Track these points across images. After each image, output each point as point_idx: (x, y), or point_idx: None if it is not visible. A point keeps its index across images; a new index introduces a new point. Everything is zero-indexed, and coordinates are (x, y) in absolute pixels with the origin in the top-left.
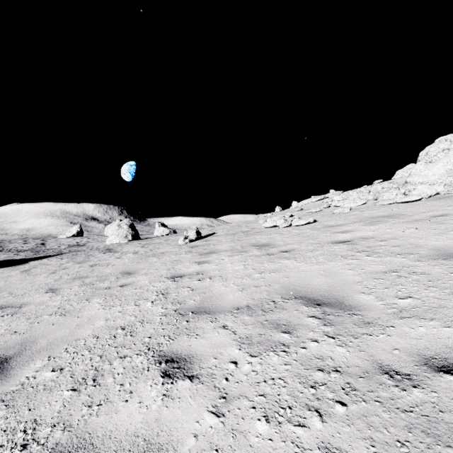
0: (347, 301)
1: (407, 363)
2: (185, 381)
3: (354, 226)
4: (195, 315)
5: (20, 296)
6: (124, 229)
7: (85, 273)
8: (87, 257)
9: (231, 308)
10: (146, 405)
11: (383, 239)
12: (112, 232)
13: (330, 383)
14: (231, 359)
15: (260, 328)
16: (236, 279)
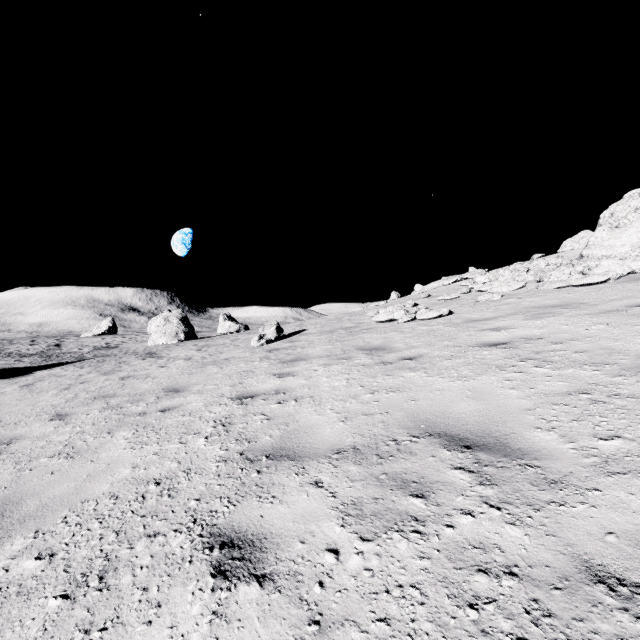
0: (515, 441)
1: (635, 562)
2: (251, 587)
3: (511, 320)
4: (270, 461)
5: (11, 425)
6: (174, 324)
7: (112, 390)
8: (118, 365)
9: (328, 450)
10: (181, 634)
11: (557, 341)
12: (156, 328)
13: (502, 600)
14: (329, 545)
15: (376, 486)
16: (335, 402)
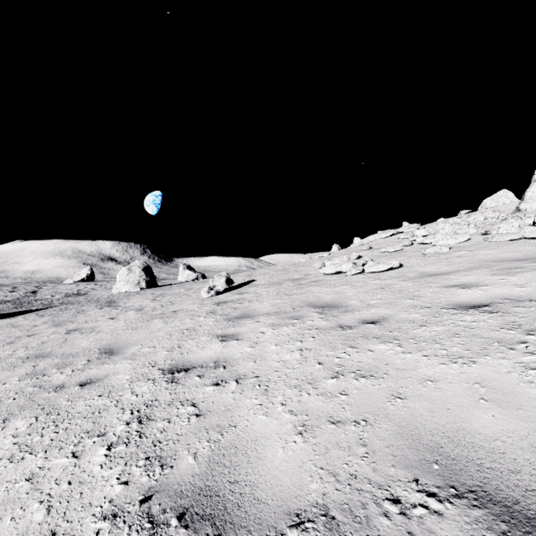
0: None
1: None
2: None
3: (476, 275)
4: (183, 533)
5: None
6: (136, 274)
7: (50, 347)
8: (75, 314)
9: (281, 513)
10: None
11: None
12: (120, 277)
13: None
14: None
15: None
16: (287, 389)
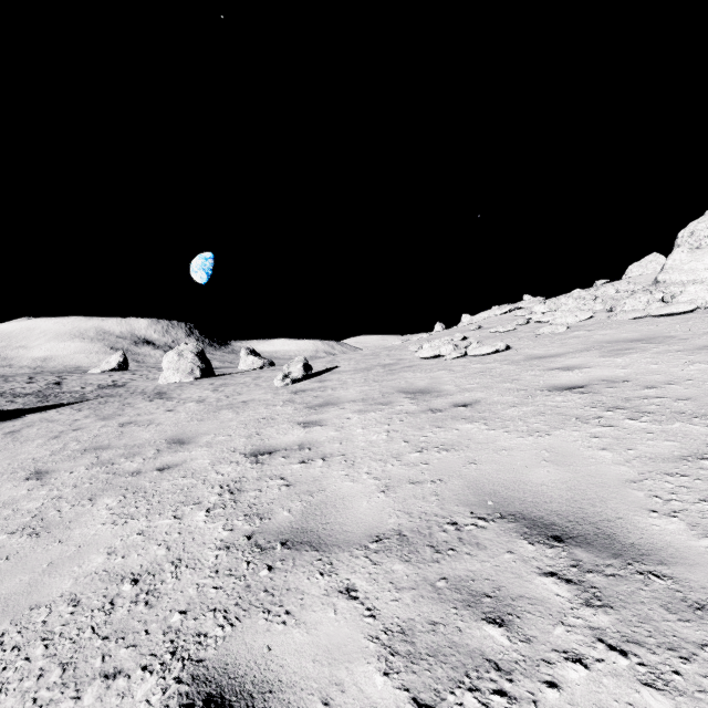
0: (624, 532)
1: None
2: None
3: (584, 357)
4: (287, 551)
5: None
6: (189, 360)
7: (107, 439)
8: (121, 407)
9: (365, 536)
10: None
11: (649, 384)
12: (168, 365)
13: None
14: None
15: (432, 601)
16: (372, 462)
